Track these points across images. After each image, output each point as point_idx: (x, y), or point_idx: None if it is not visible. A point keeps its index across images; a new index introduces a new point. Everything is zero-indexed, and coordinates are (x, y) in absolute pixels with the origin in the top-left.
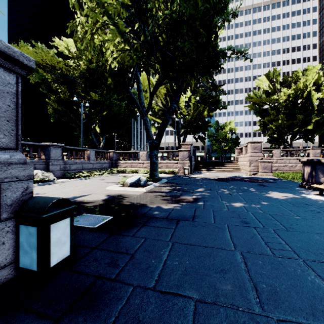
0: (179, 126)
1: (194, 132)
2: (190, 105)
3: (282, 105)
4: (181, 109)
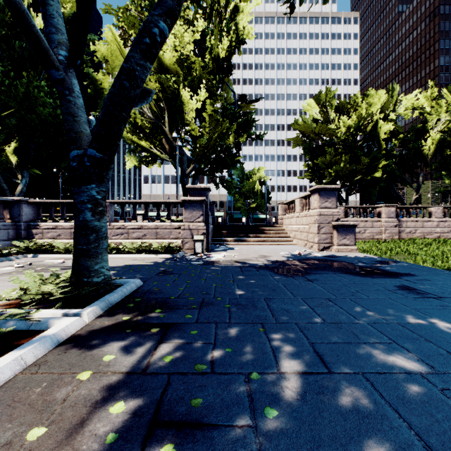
0: (185, 158)
1: (212, 171)
2: (204, 122)
3: (341, 140)
4: (189, 125)
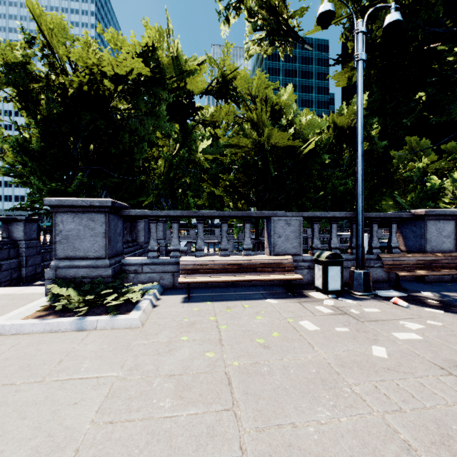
0: None
1: None
2: None
3: None
4: None
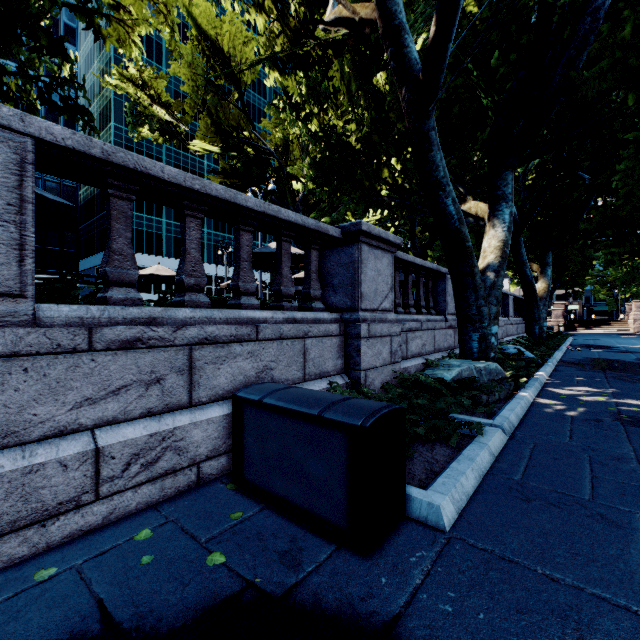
0: None
1: (566, 287)
2: None
3: None
4: None
